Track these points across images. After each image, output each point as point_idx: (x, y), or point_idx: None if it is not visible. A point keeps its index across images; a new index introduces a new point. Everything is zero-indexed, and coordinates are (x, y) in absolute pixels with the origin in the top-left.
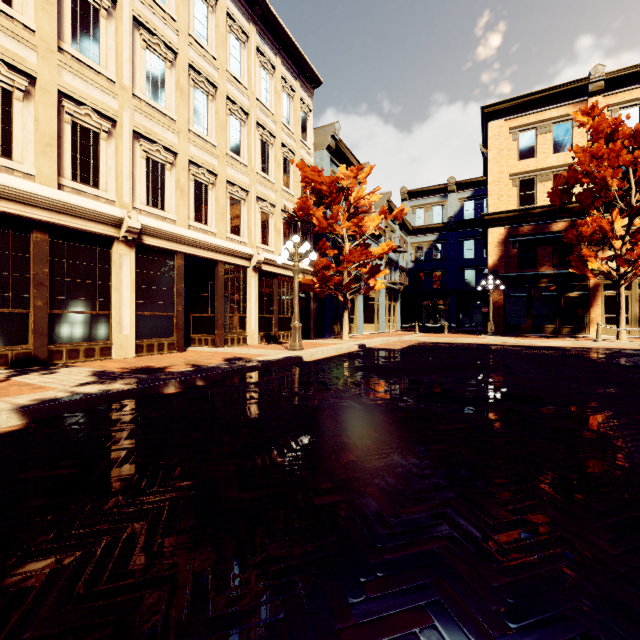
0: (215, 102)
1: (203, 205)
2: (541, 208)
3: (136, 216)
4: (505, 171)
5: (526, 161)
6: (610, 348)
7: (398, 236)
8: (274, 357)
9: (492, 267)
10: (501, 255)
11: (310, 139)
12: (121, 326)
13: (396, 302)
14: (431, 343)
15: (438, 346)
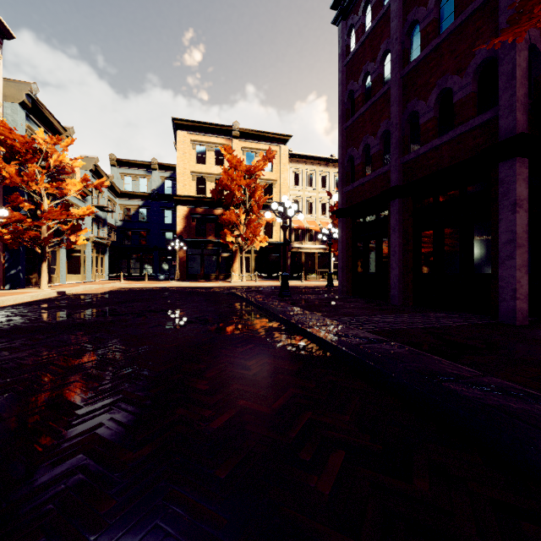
0: None
1: None
2: (209, 198)
3: None
4: (188, 168)
5: (200, 165)
6: (234, 286)
7: (106, 197)
8: None
9: (179, 233)
10: (185, 225)
11: None
12: None
13: (104, 255)
14: (129, 288)
15: (133, 290)
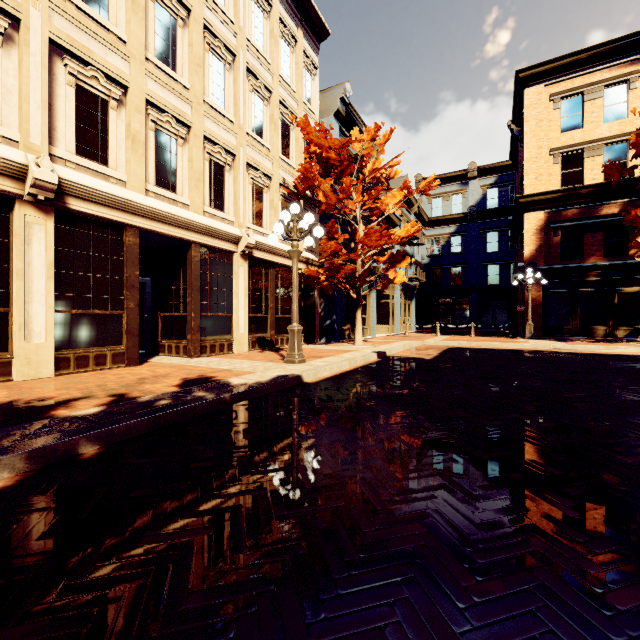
0: (188, 30)
1: (170, 166)
2: (590, 187)
3: (49, 164)
4: (544, 146)
5: (570, 133)
6: None
7: None
8: (258, 377)
9: (529, 258)
10: (540, 244)
11: (315, 103)
12: (29, 330)
13: (411, 300)
14: (465, 349)
15: (478, 354)
